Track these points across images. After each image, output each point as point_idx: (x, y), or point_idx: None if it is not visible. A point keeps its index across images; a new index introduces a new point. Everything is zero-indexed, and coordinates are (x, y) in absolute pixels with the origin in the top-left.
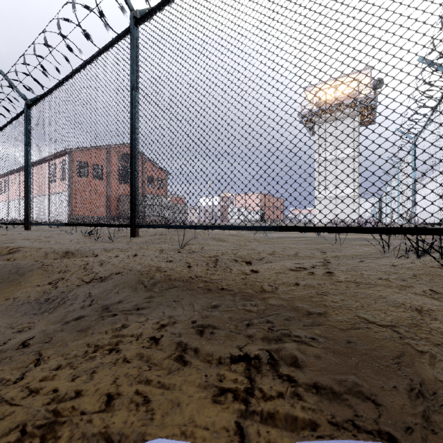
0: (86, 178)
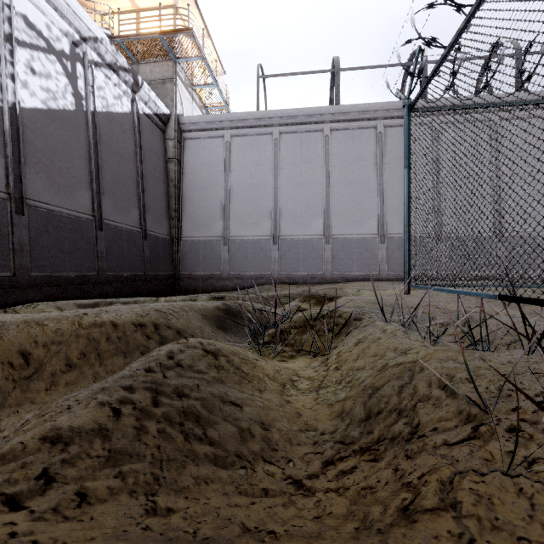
0: None
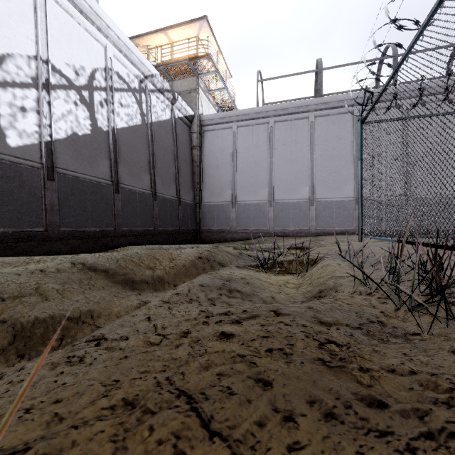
0: None
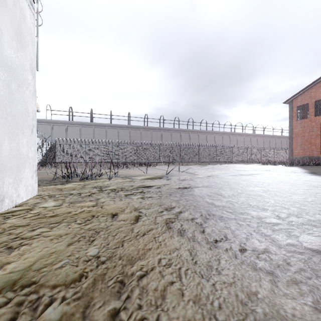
0: (307, 119)
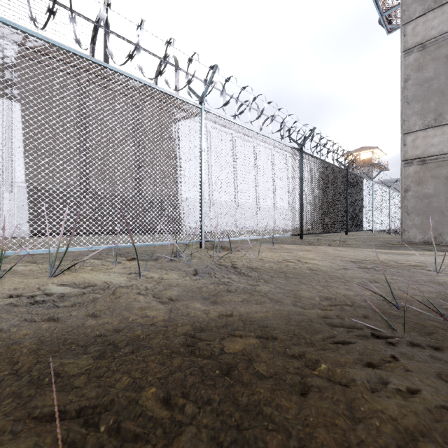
0: None
